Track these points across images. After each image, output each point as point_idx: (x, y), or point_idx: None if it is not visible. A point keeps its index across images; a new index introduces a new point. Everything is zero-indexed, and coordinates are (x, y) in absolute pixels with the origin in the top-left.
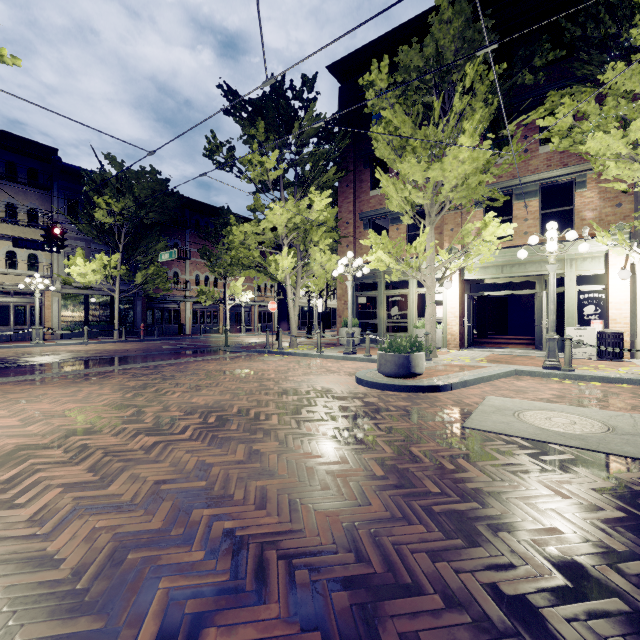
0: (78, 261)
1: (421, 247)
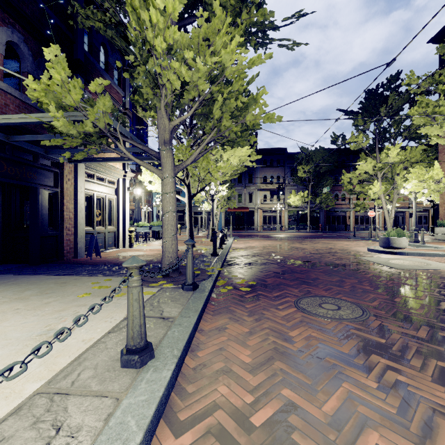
0: (291, 196)
1: (439, 176)
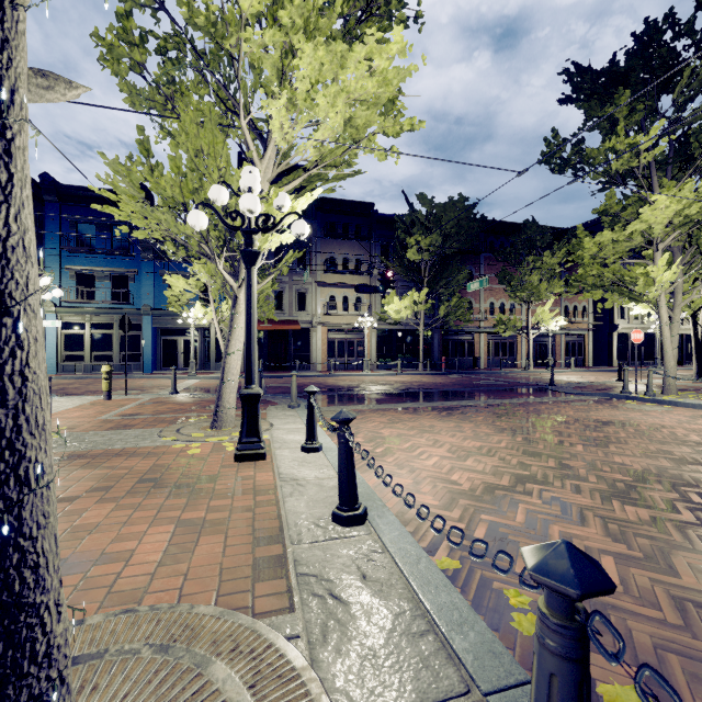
0: (394, 299)
1: None
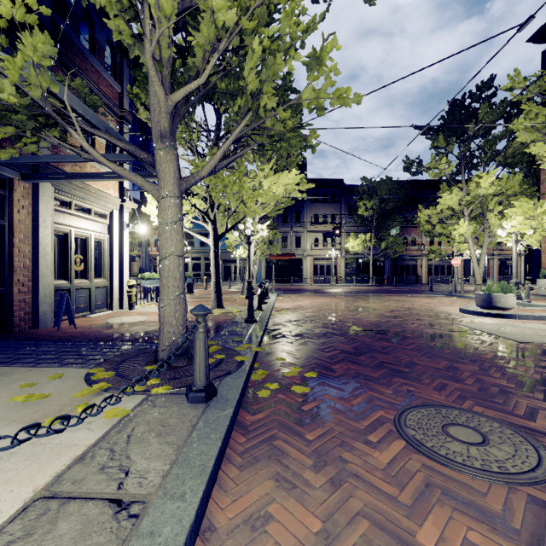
0: (350, 240)
1: None
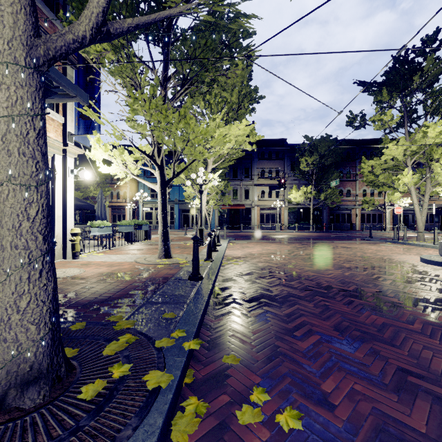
0: (293, 192)
1: None
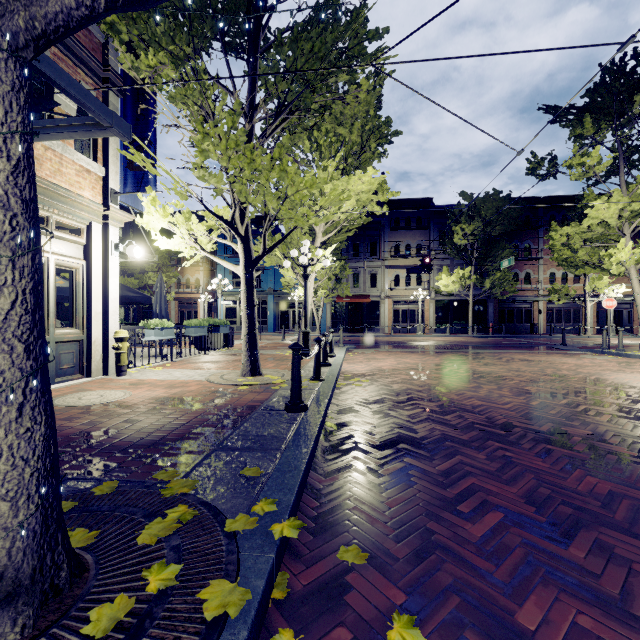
0: (442, 277)
1: None
